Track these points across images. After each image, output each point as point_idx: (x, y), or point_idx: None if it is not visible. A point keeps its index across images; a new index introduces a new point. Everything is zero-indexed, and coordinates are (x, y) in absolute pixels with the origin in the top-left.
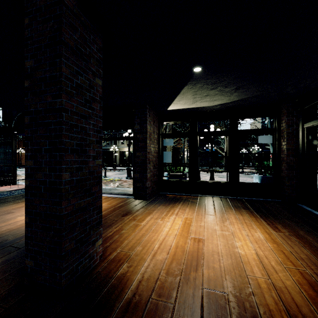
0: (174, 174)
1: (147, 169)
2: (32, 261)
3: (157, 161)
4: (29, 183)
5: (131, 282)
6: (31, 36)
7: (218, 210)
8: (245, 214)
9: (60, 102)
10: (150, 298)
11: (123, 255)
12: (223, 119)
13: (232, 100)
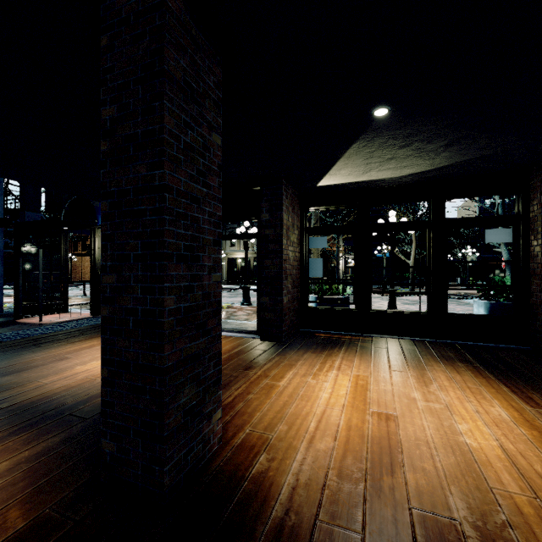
0: (328, 297)
1: (283, 288)
2: (114, 443)
3: (299, 275)
4: (109, 313)
5: (279, 488)
6: (111, 65)
7: (414, 364)
8: (464, 372)
9: (162, 175)
10: (317, 521)
11: (257, 438)
12: (418, 200)
13: (436, 166)
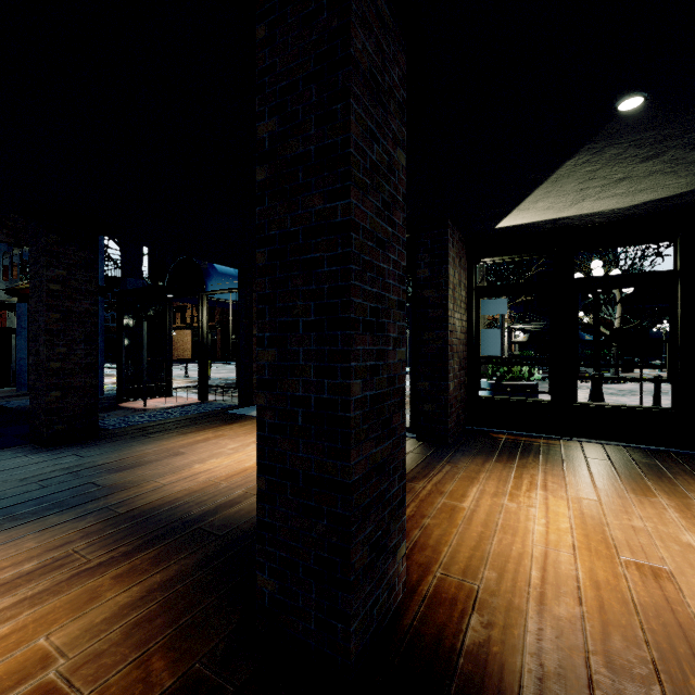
0: (508, 383)
1: (448, 371)
2: (274, 580)
3: (466, 352)
4: (267, 402)
5: (516, 676)
6: (271, 64)
7: (665, 487)
8: None
9: (346, 206)
10: None
11: (456, 587)
12: (656, 241)
13: None
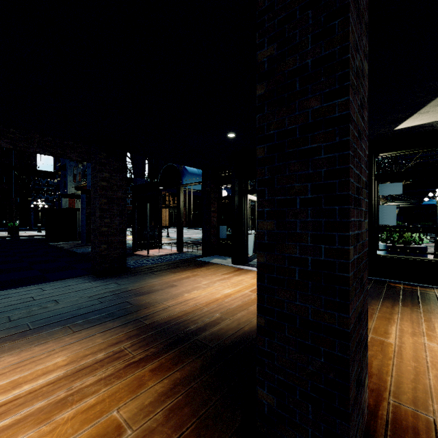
0: (402, 246)
1: None
2: (273, 396)
3: None
4: (266, 260)
5: None
6: (269, 4)
7: None
8: None
9: (345, 103)
10: None
11: (413, 416)
12: None
13: None
